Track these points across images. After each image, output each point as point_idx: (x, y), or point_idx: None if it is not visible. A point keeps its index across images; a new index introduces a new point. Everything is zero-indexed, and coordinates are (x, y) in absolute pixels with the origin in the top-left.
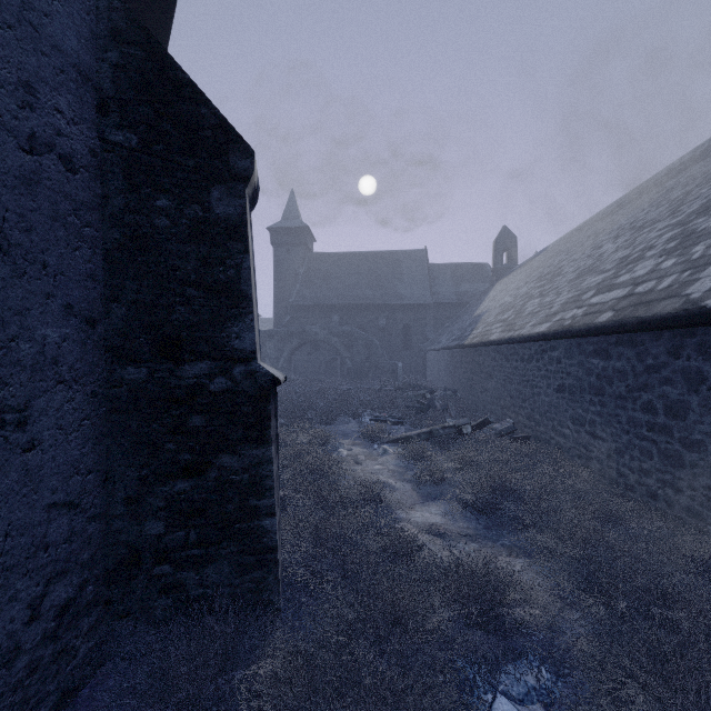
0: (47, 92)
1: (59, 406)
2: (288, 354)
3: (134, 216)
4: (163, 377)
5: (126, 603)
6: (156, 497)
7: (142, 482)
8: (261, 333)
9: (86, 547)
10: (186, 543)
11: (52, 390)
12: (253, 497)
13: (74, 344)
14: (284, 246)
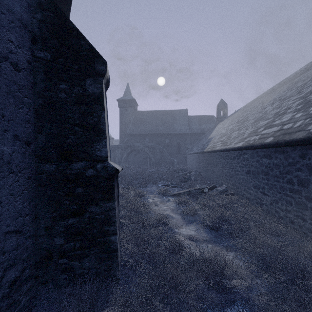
0: (4, 32)
1: (11, 184)
2: (126, 156)
3: (49, 92)
4: (63, 169)
5: (45, 277)
6: (59, 226)
7: (53, 219)
8: (114, 146)
9: (25, 251)
10: (74, 248)
11: (7, 176)
12: (106, 226)
13: (19, 154)
14: (124, 107)
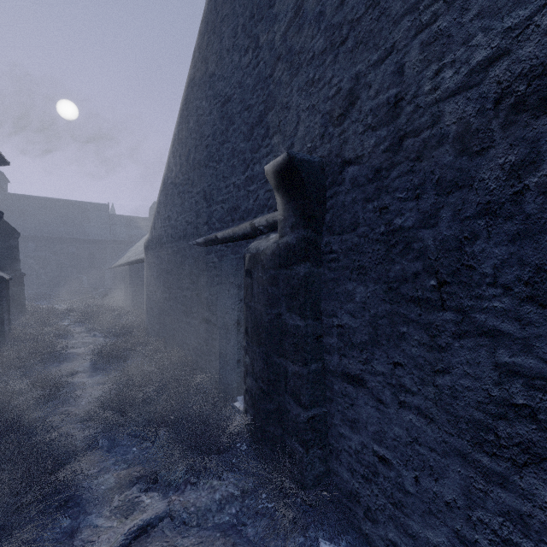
0: None
1: None
2: None
3: None
4: None
5: None
6: None
7: None
8: None
9: None
10: None
11: None
12: (20, 295)
13: None
14: None
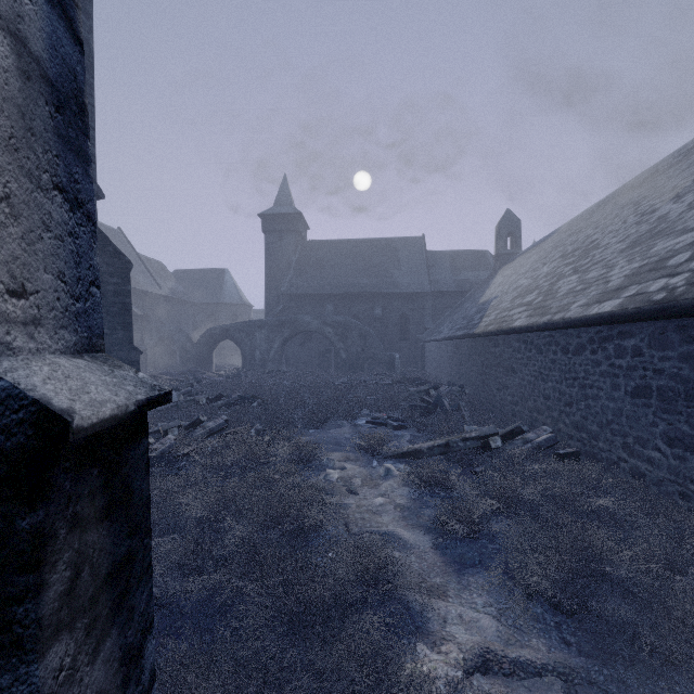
0: None
1: None
2: (279, 345)
3: None
4: None
5: None
6: None
7: None
8: (251, 323)
9: None
10: None
11: None
12: None
13: None
14: (277, 233)
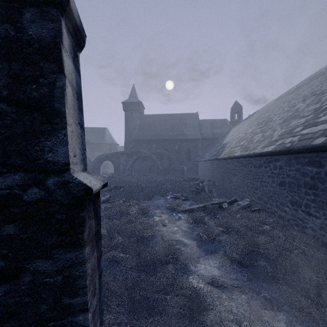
0: None
1: None
2: (131, 163)
3: None
4: None
5: None
6: None
7: None
8: (118, 153)
9: None
10: None
11: None
12: (67, 296)
13: None
14: (130, 111)
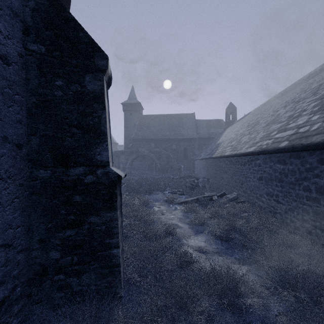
0: None
1: None
2: (130, 161)
3: (43, 89)
4: (59, 175)
5: (39, 295)
6: (55, 239)
7: (48, 231)
8: (118, 152)
9: (16, 267)
10: (71, 263)
11: None
12: (108, 238)
13: (9, 158)
14: (129, 111)
